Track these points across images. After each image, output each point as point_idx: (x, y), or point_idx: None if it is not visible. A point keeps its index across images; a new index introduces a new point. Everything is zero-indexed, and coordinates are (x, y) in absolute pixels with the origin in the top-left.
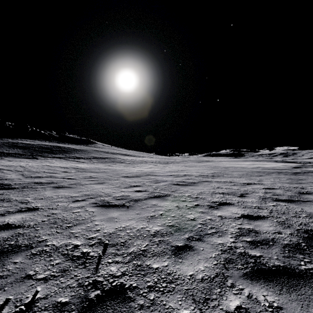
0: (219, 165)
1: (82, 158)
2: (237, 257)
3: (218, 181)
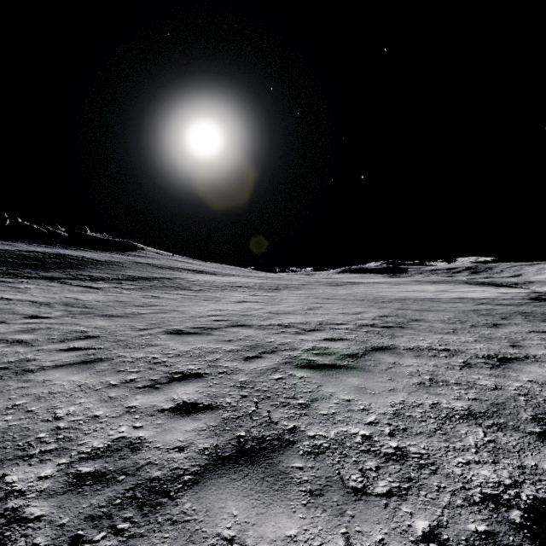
0: (380, 294)
1: (102, 280)
2: None
3: (414, 349)
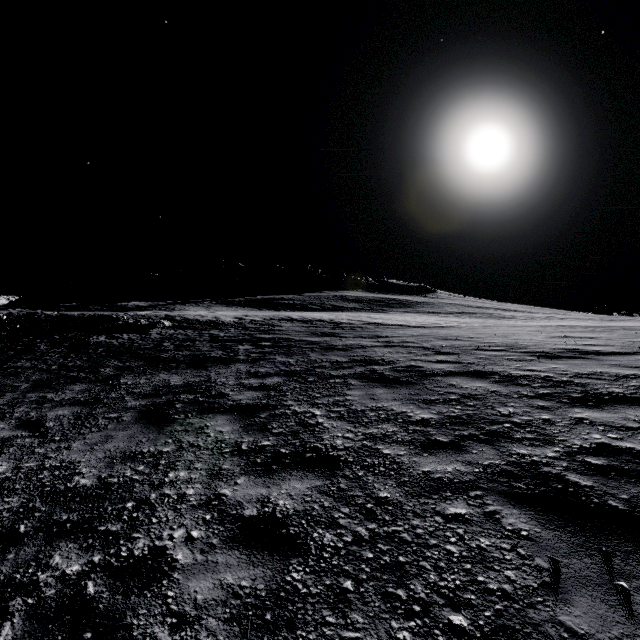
0: None
1: (439, 313)
2: None
3: None
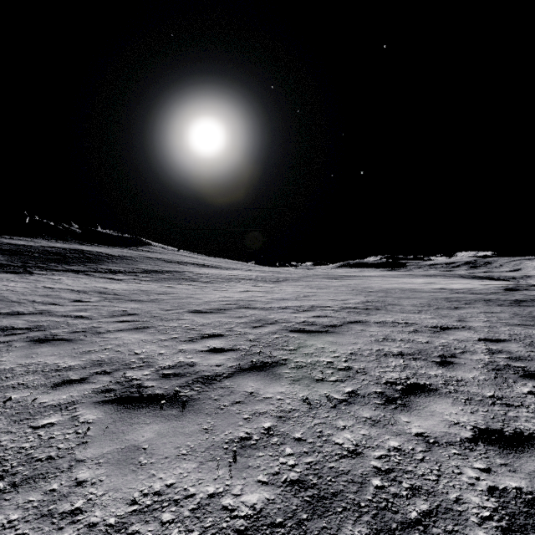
0: (370, 285)
1: (120, 272)
2: None
3: (381, 322)
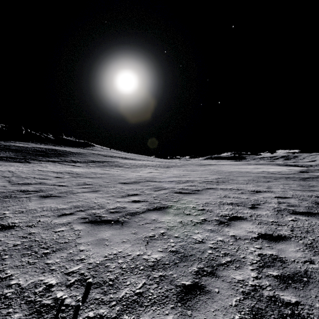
0: (222, 169)
1: (78, 162)
2: (266, 305)
3: (224, 188)
